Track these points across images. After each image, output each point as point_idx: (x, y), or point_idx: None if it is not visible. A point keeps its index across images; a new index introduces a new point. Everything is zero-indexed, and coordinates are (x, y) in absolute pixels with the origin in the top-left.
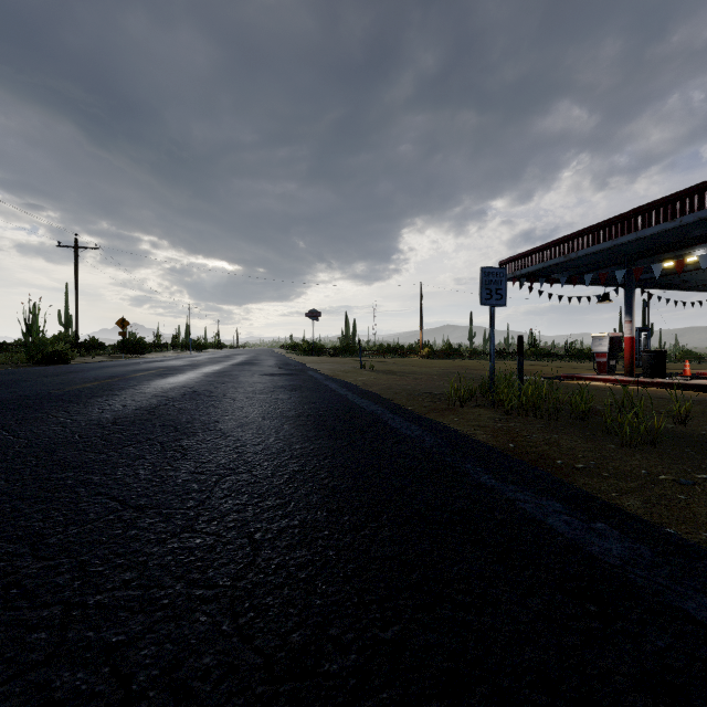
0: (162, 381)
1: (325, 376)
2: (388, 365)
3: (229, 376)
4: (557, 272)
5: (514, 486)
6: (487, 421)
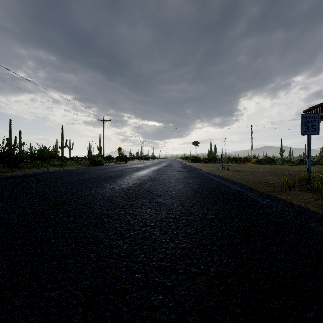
0: (138, 173)
1: (206, 172)
2: (235, 167)
3: (163, 171)
4: None
5: None
6: (310, 199)
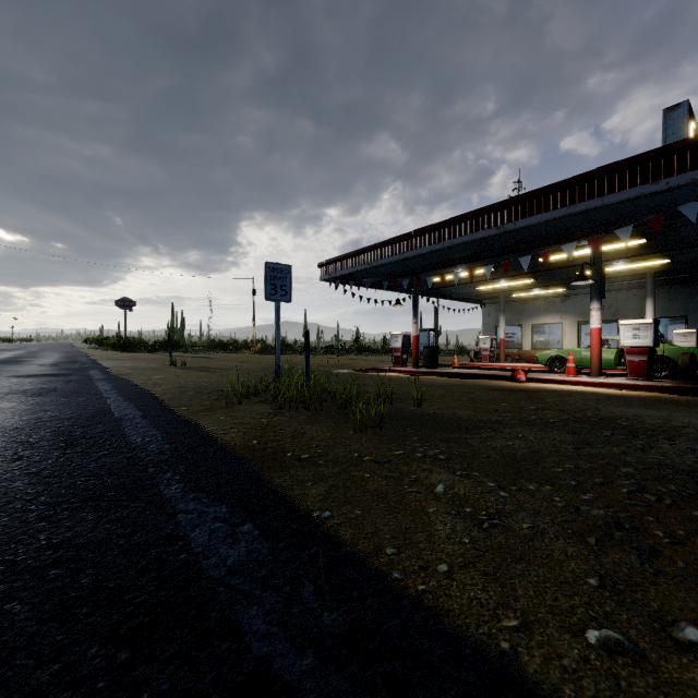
0: None
1: (108, 375)
2: (210, 361)
3: None
4: (366, 277)
5: (197, 494)
6: (255, 417)
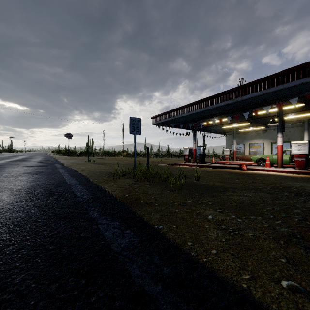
0: None
1: (63, 166)
2: (104, 160)
3: None
4: (172, 123)
5: (105, 216)
6: (126, 184)
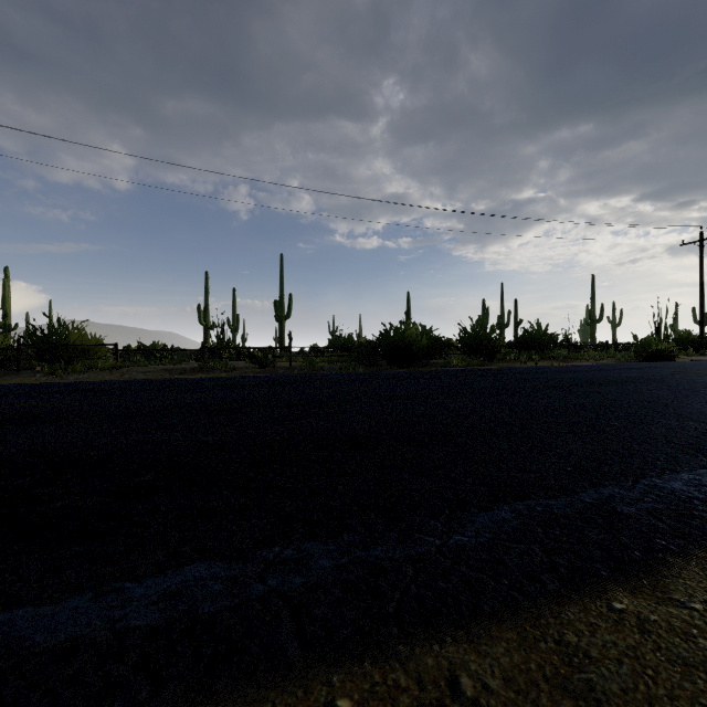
0: None
1: None
2: None
3: None
4: None
5: None
6: None
